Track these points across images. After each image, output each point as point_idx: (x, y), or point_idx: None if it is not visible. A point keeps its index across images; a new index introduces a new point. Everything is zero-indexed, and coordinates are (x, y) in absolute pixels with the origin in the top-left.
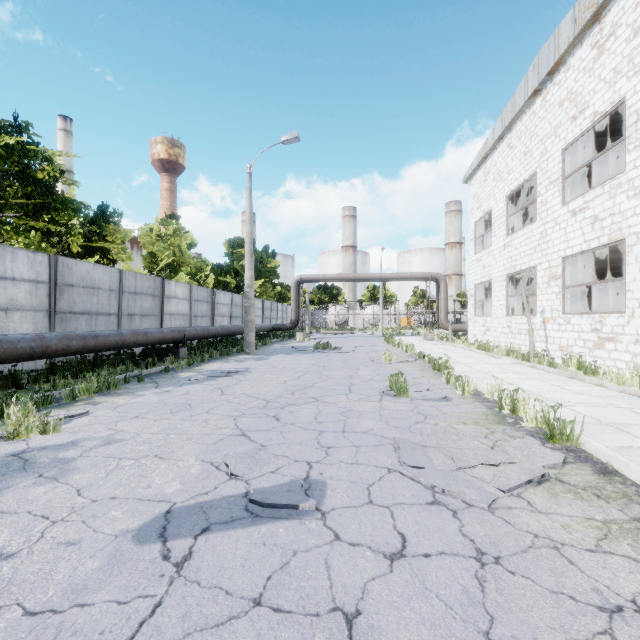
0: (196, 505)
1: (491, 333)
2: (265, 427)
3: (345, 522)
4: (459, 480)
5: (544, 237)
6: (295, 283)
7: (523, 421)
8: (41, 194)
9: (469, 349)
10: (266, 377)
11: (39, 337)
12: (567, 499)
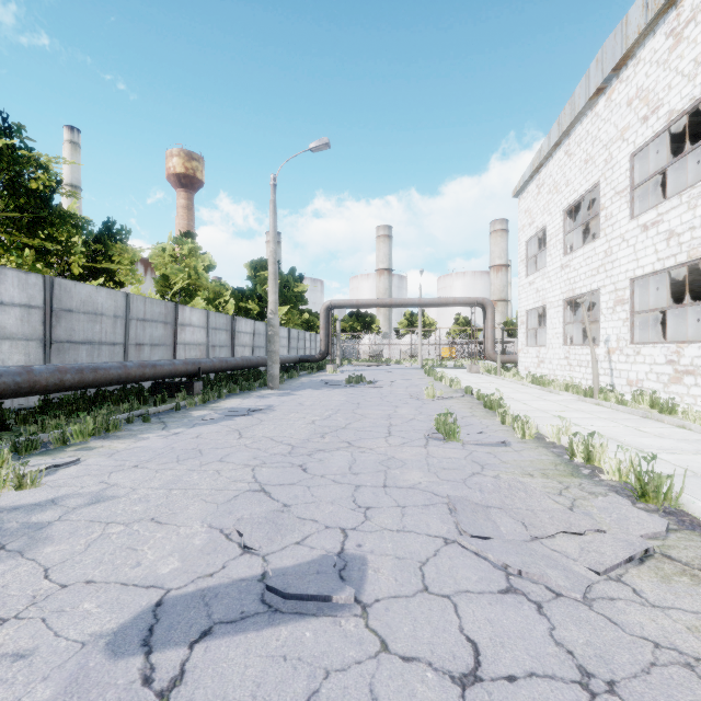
0: (196, 593)
1: (546, 365)
2: (289, 480)
3: (394, 621)
4: (537, 556)
5: (609, 256)
6: (325, 309)
7: (601, 472)
8: (35, 207)
9: (521, 383)
10: (292, 416)
11: (26, 370)
12: (684, 585)
